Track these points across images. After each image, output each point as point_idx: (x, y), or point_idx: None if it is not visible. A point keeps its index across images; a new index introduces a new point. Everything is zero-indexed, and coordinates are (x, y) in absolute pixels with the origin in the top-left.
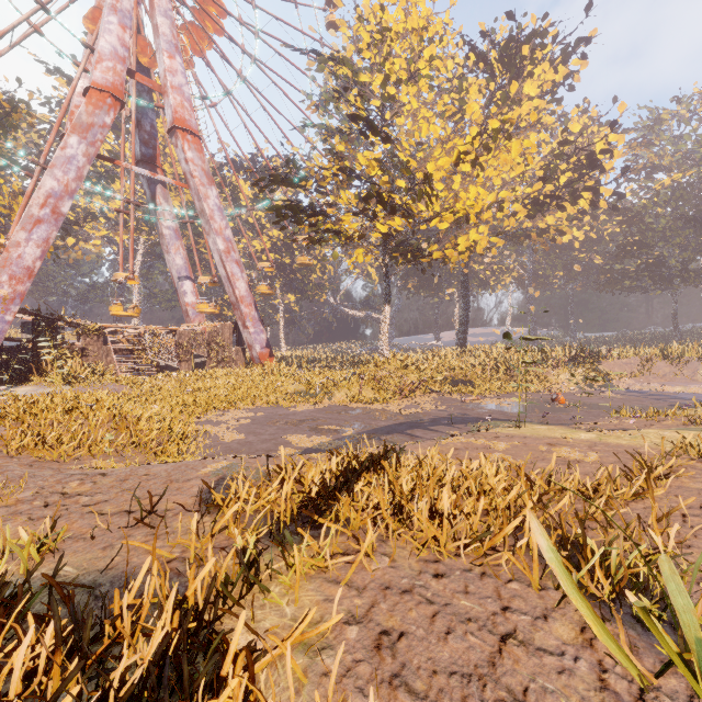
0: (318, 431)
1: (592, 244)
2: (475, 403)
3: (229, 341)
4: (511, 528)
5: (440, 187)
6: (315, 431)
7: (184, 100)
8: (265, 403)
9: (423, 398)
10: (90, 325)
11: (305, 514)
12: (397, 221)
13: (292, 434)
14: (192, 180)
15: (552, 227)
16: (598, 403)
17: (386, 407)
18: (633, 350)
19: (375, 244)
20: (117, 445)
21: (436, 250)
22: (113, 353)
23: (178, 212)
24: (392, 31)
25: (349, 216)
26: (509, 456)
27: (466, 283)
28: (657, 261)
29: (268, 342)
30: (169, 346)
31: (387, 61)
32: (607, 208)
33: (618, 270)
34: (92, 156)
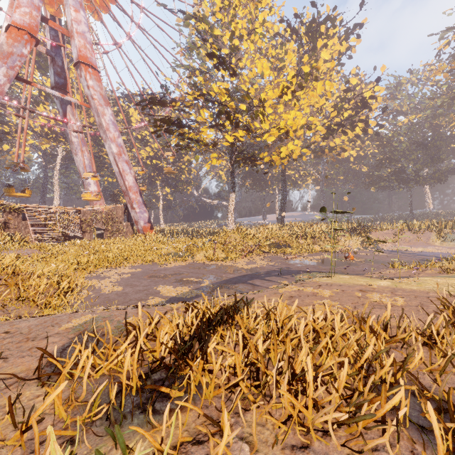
0: (182, 283)
1: (361, 159)
2: (294, 260)
3: (121, 218)
4: (393, 404)
5: (269, 111)
6: (179, 283)
7: (87, 43)
8: (145, 261)
9: (258, 257)
10: (11, 205)
11: (156, 377)
12: (240, 133)
13: (161, 286)
14: (93, 101)
15: (338, 146)
16: (374, 259)
17: (233, 263)
18: (388, 225)
19: (224, 155)
20: (5, 299)
21: (266, 156)
22: (29, 226)
23: (82, 124)
24: (236, 0)
25: (206, 128)
26: (336, 302)
27: (284, 181)
28: (400, 170)
29: (149, 219)
30: (76, 221)
31: (233, 22)
32: (370, 137)
33: (376, 175)
34: (12, 77)
